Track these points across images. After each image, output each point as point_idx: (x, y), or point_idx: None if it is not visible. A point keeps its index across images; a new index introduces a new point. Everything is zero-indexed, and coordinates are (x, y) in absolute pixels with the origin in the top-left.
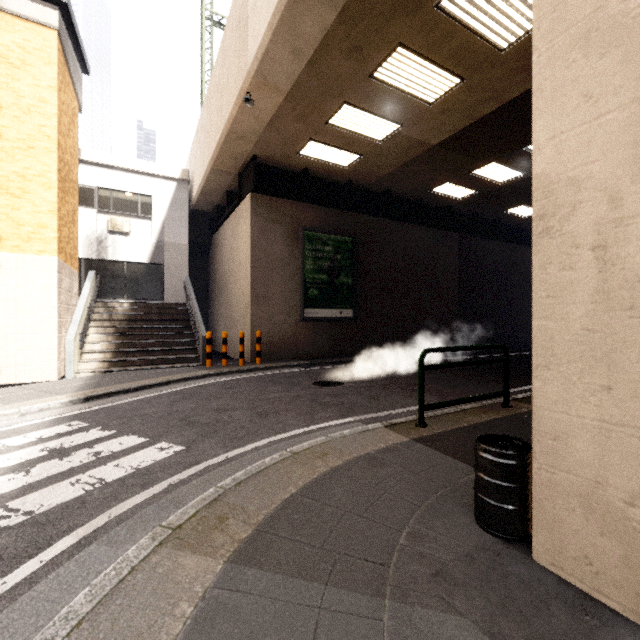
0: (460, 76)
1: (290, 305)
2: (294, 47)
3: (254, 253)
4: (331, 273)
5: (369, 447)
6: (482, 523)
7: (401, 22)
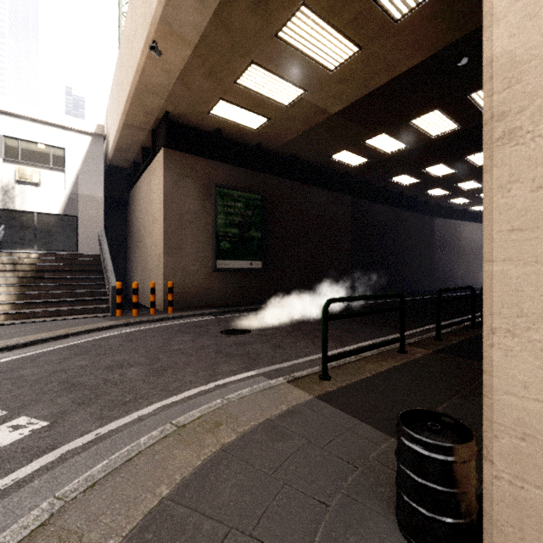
0: (358, 44)
1: (203, 257)
2: None
3: (167, 206)
4: (242, 227)
5: (269, 411)
6: (409, 536)
7: None
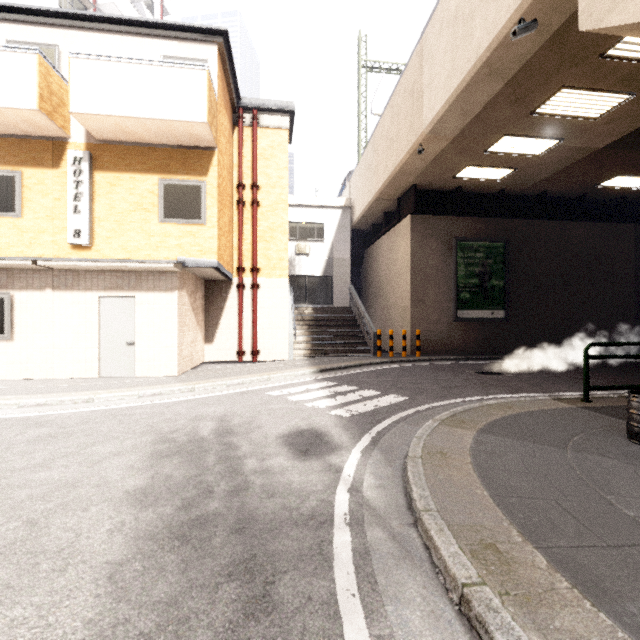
0: (630, 92)
1: (443, 307)
2: (464, 110)
3: (413, 265)
4: (482, 277)
5: (542, 407)
6: (631, 439)
7: (565, 73)
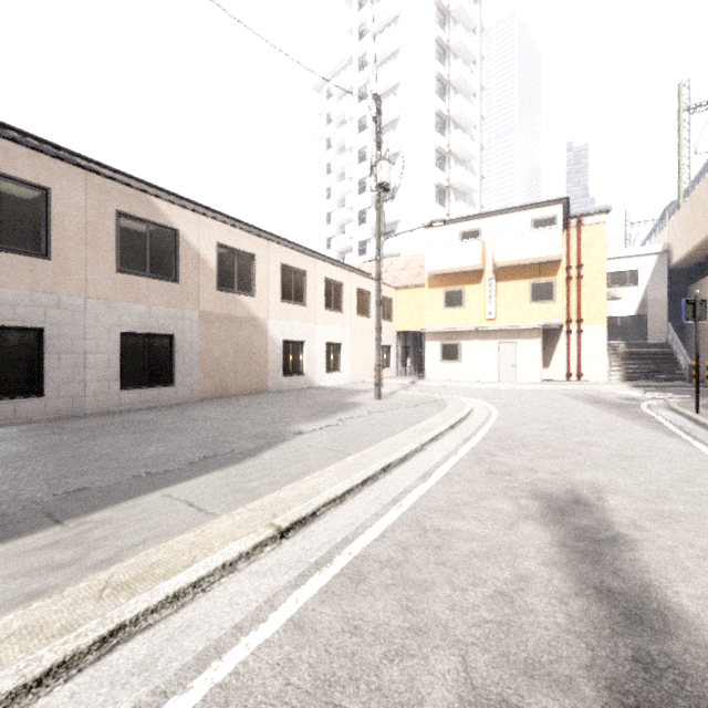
0: None
1: None
2: None
3: None
4: None
5: None
6: None
7: None
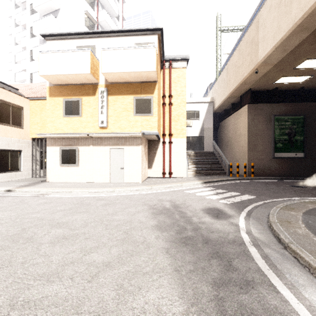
0: None
1: (266, 151)
2: (284, 49)
3: (249, 129)
4: (290, 135)
5: None
6: None
7: None
